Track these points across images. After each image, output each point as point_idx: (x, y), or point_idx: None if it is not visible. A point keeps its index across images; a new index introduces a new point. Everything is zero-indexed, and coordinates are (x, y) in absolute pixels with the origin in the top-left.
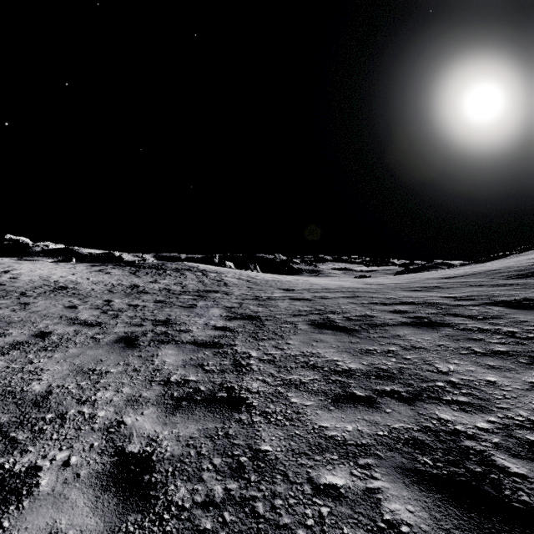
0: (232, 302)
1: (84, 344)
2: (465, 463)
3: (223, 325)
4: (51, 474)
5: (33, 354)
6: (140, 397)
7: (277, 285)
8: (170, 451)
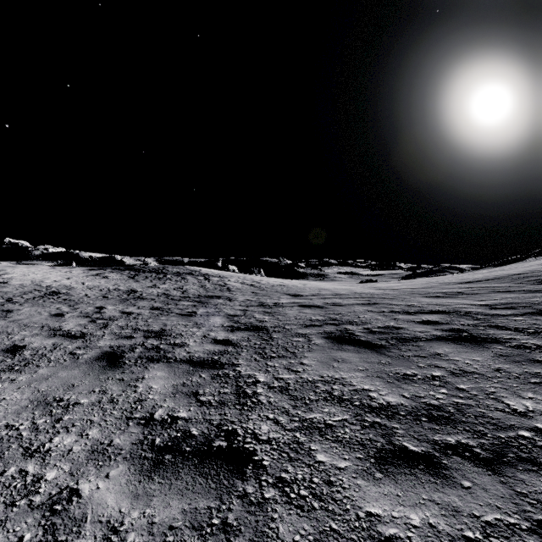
0: (235, 309)
1: (59, 362)
2: None
3: (224, 338)
4: None
5: None
6: (110, 446)
7: (283, 290)
8: None
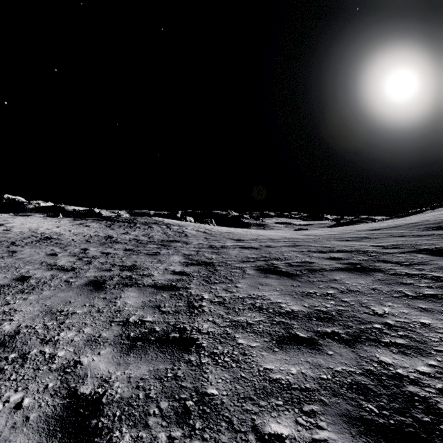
0: (190, 250)
1: (57, 287)
2: (411, 411)
3: (180, 270)
4: (1, 417)
5: (11, 296)
6: (99, 337)
7: (229, 236)
8: (120, 393)
